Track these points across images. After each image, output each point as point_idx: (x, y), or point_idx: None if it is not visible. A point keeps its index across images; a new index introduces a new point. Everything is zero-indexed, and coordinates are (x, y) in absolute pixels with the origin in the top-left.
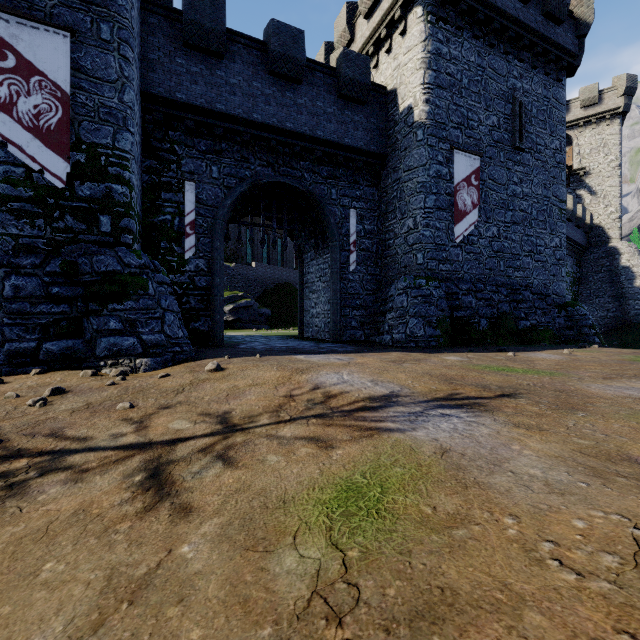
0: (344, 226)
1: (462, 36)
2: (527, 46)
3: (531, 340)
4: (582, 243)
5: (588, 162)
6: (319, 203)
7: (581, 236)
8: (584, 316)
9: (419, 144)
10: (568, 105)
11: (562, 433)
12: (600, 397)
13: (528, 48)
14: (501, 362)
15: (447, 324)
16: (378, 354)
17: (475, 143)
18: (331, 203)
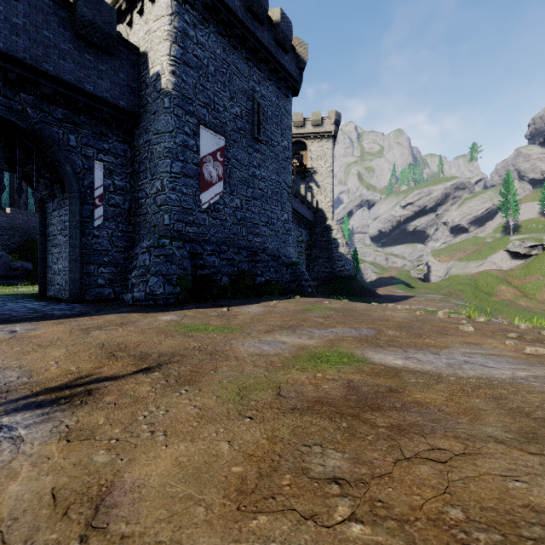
0: (87, 177)
1: (209, 28)
2: (263, 60)
3: (265, 292)
4: (312, 220)
5: (316, 164)
6: (49, 146)
7: (311, 215)
8: (303, 273)
9: (166, 111)
10: (305, 121)
11: (104, 441)
12: (236, 358)
13: (265, 62)
14: (208, 319)
15: (188, 282)
16: (87, 318)
17: (221, 125)
18: (69, 150)
